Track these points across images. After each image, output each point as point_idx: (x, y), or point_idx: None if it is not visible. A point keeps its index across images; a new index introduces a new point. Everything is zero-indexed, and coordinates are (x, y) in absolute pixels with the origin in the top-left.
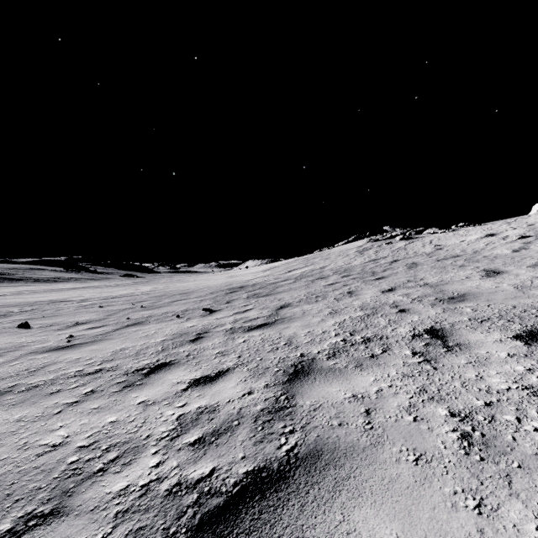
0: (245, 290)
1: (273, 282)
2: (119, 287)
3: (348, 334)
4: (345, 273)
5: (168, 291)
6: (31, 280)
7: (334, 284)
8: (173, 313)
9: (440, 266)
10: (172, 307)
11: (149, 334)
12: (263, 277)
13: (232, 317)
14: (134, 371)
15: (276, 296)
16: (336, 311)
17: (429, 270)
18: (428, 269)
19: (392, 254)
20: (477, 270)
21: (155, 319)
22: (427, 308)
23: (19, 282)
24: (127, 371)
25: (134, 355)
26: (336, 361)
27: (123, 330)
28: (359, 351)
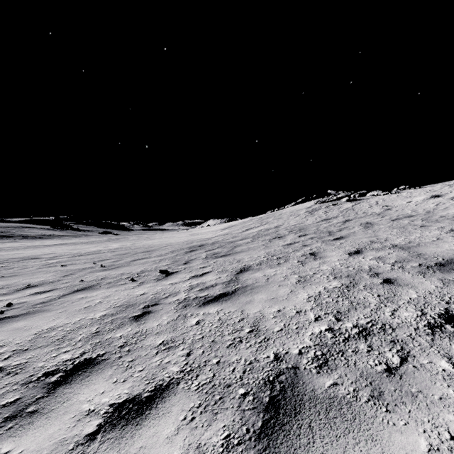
0: (205, 249)
1: (231, 240)
2: (91, 244)
3: (333, 319)
4: (300, 232)
5: (133, 248)
6: (20, 237)
7: (293, 244)
8: (129, 274)
9: (399, 226)
10: (130, 267)
11: (91, 305)
12: (222, 236)
13: (188, 282)
14: (41, 378)
15: (235, 256)
16: (305, 278)
17: (388, 230)
18: (387, 229)
19: (341, 214)
20: (445, 230)
21: (108, 282)
22: (419, 279)
23: (9, 238)
24: (32, 375)
25: (57, 341)
26: (334, 377)
27: (67, 297)
28: (362, 356)
